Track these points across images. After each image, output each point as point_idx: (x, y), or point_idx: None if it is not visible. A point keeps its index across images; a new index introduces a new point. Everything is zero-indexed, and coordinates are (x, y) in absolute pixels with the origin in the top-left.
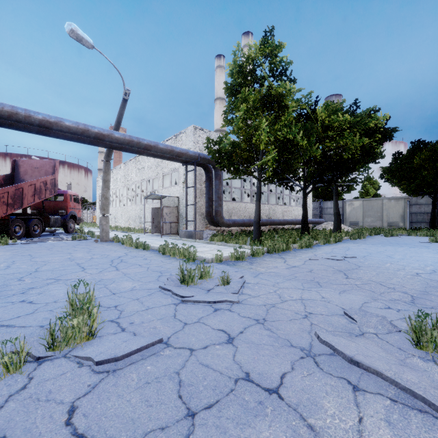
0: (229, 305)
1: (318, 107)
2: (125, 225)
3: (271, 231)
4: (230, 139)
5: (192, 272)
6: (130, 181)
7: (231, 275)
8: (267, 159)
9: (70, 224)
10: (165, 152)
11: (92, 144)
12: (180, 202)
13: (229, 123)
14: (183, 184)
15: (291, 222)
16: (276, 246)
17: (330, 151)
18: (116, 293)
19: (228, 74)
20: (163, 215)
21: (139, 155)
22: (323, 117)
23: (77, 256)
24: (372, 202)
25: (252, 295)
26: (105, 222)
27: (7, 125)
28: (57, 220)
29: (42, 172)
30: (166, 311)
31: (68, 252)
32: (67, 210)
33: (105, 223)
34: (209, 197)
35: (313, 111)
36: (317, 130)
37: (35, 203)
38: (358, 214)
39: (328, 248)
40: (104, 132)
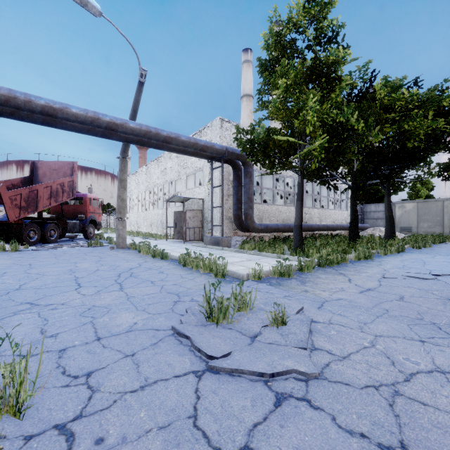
0: (302, 384)
1: (377, 81)
2: (147, 231)
3: (311, 238)
4: (264, 127)
5: (225, 302)
6: (152, 184)
7: (283, 305)
8: (313, 146)
9: (90, 229)
10: (188, 145)
11: (105, 136)
12: (204, 204)
13: (264, 106)
14: (208, 184)
15: (332, 227)
16: (328, 257)
17: (393, 137)
18: (101, 339)
19: (263, 46)
20: (186, 219)
21: (162, 156)
22: (382, 95)
23: (81, 267)
24: (429, 204)
25: (336, 353)
26: (121, 227)
27: (8, 114)
28: (75, 225)
29: (60, 174)
30: (178, 396)
31: (74, 262)
32: (86, 214)
33: (121, 228)
34: (238, 198)
35: (369, 87)
36: (375, 111)
37: (54, 207)
38: (411, 218)
39: (395, 259)
40: (117, 121)
